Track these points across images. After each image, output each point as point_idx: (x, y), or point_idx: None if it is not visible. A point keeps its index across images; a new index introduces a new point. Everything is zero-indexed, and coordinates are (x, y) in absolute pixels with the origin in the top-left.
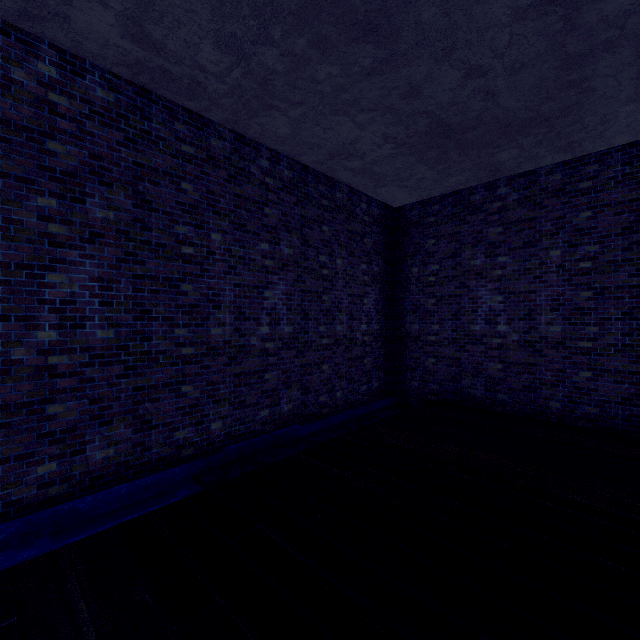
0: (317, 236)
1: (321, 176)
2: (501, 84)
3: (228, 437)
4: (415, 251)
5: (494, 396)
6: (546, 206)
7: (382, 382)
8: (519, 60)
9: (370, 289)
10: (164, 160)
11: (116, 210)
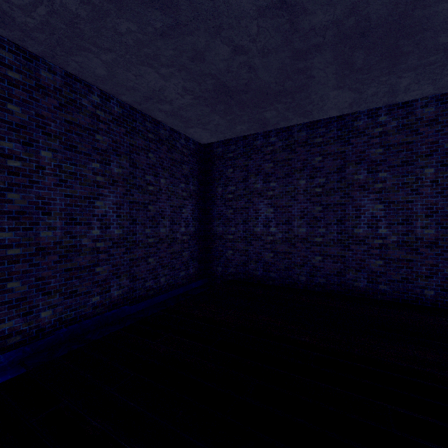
0: (144, 160)
1: (147, 115)
2: (258, 62)
3: (59, 322)
4: (220, 176)
5: (268, 274)
6: (297, 152)
7: (197, 268)
8: (266, 47)
9: (188, 202)
10: None
11: None
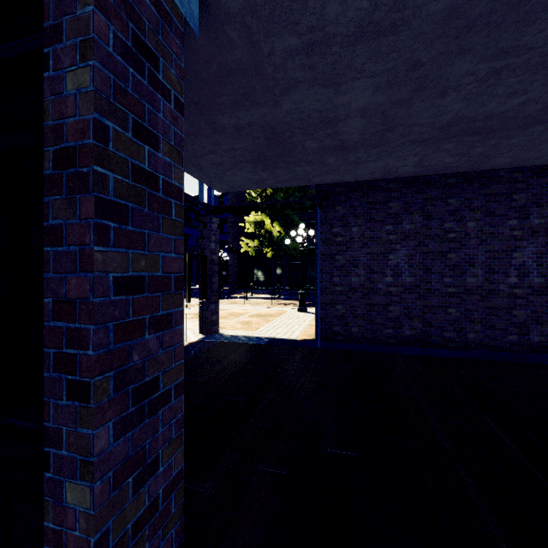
0: None
1: None
2: None
3: (480, 345)
4: None
5: None
6: None
7: None
8: None
9: None
10: (438, 192)
11: (414, 224)
